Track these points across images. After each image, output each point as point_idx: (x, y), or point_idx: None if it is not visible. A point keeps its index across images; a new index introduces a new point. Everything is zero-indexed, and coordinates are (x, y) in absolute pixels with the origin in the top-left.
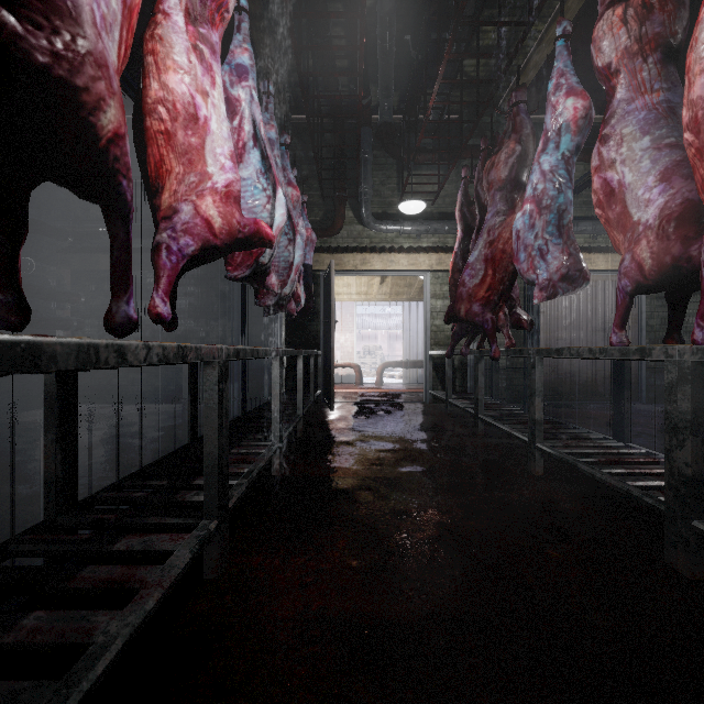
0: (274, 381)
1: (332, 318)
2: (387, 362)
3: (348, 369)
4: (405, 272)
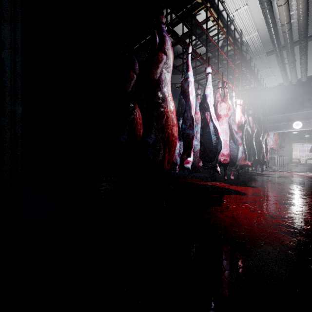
0: (286, 158)
1: (292, 151)
2: (308, 158)
3: (296, 160)
4: (308, 142)
